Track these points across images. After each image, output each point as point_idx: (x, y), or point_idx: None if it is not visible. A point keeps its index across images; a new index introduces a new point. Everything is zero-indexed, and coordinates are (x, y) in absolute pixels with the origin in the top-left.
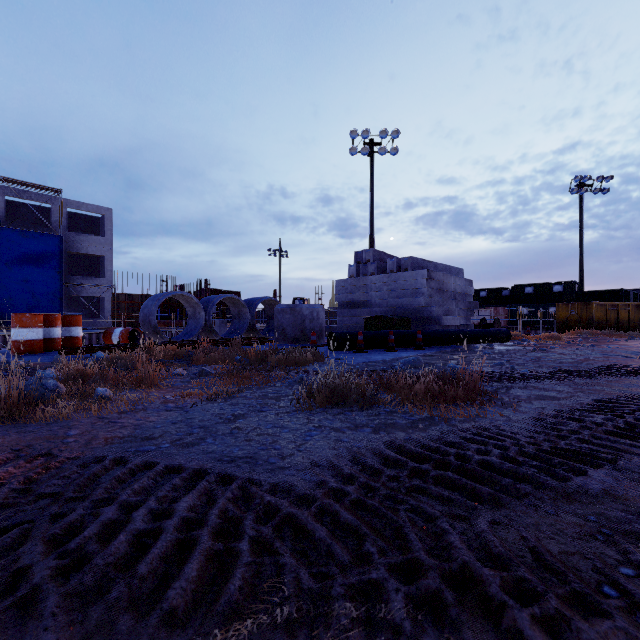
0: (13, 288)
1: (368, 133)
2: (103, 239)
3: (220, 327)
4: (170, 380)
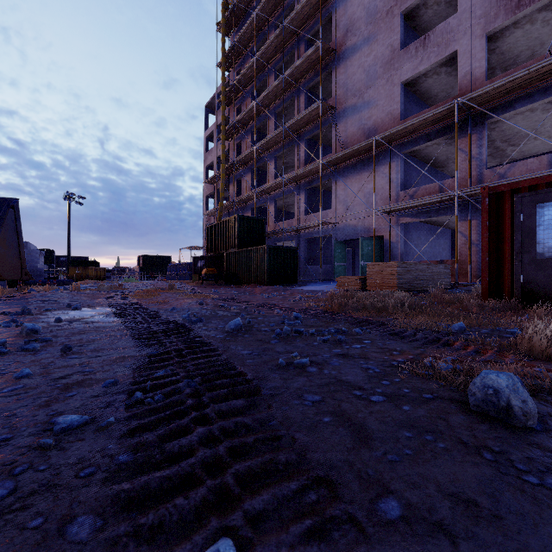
0: None
1: None
2: None
3: None
4: None
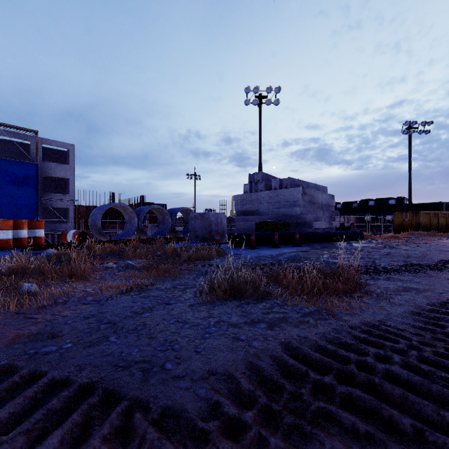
0: (2, 201)
1: (258, 89)
2: (68, 166)
3: (151, 229)
4: (101, 272)
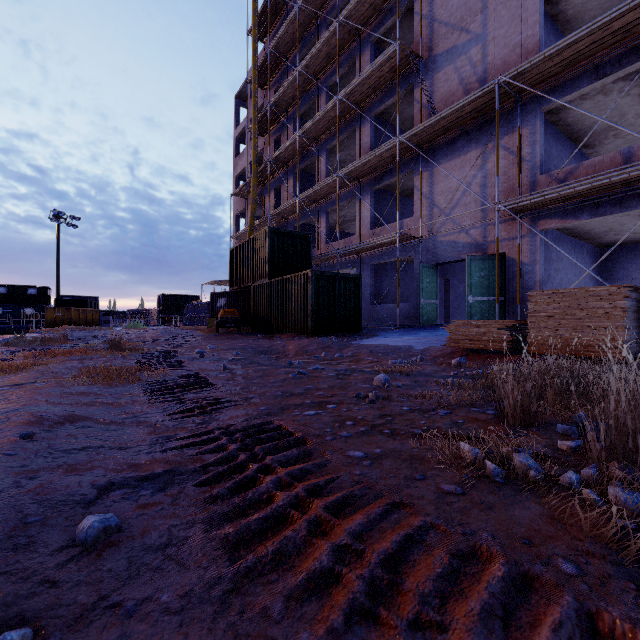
0: None
1: None
2: None
3: None
4: None
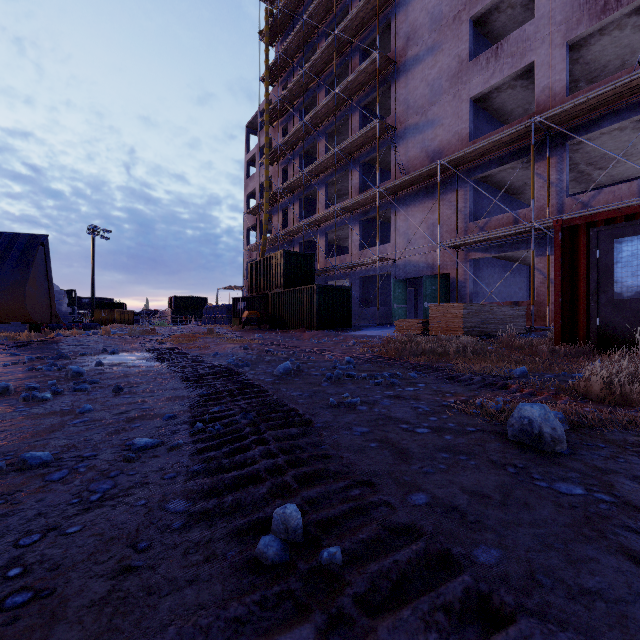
0: None
1: None
2: None
3: None
4: None
